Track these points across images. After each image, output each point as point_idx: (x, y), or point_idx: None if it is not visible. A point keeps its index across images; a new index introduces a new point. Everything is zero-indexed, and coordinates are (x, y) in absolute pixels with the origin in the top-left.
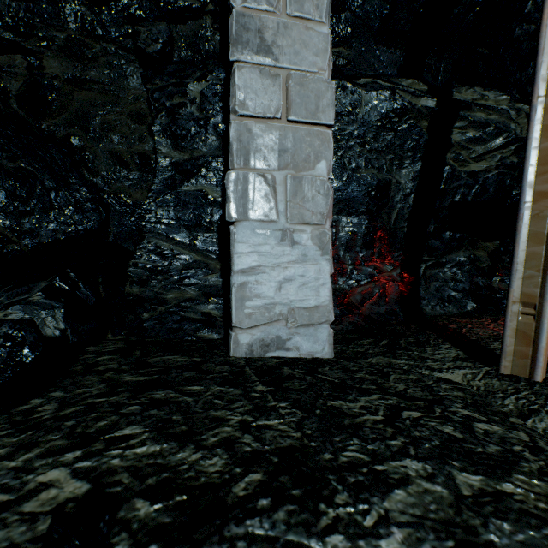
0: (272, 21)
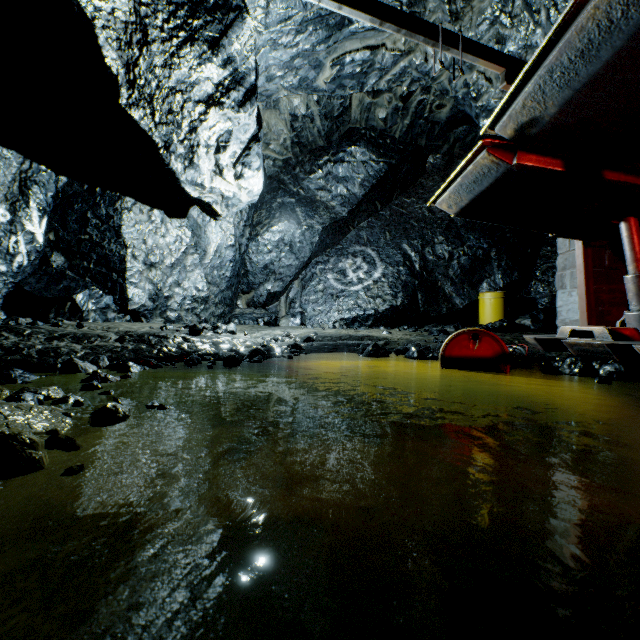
0: None
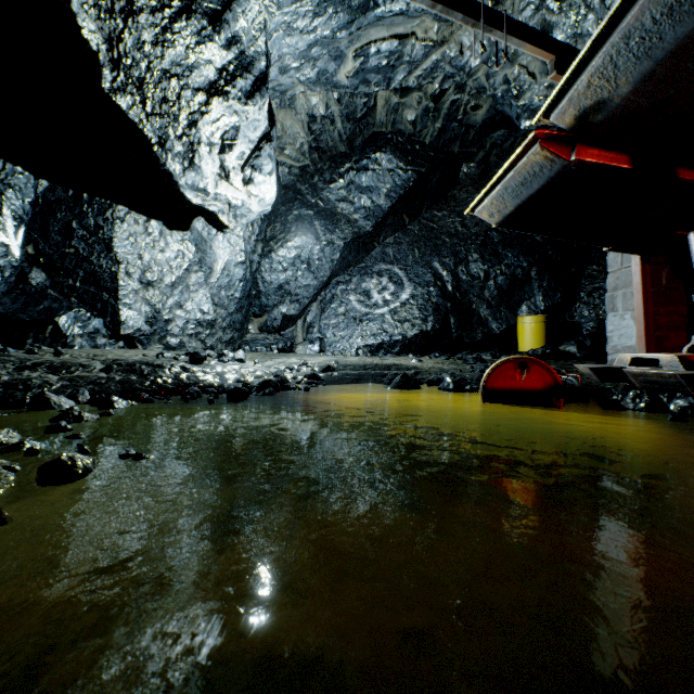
0: None
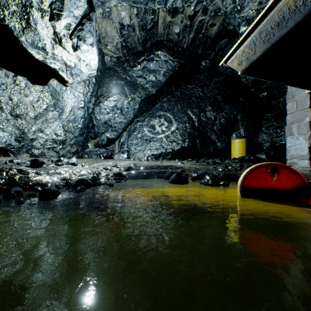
0: (294, 90)
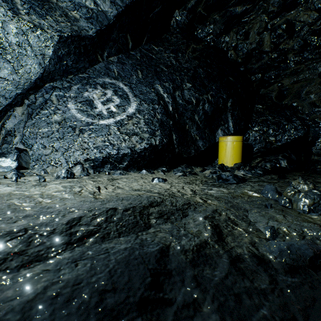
0: None
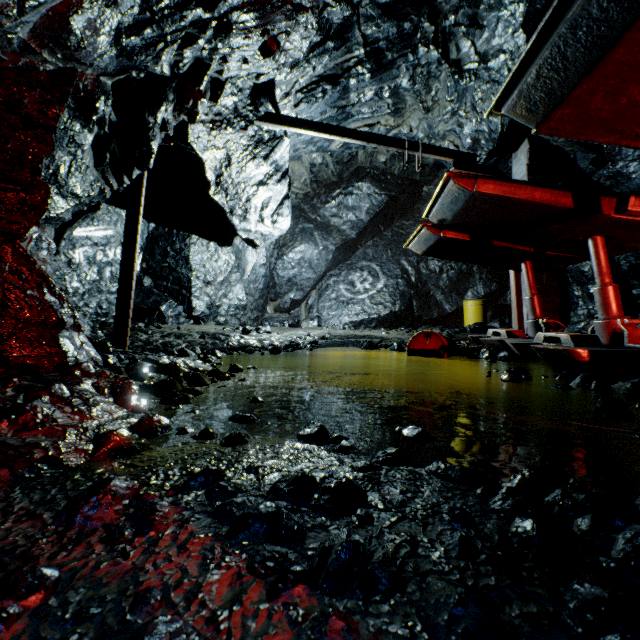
0: None
